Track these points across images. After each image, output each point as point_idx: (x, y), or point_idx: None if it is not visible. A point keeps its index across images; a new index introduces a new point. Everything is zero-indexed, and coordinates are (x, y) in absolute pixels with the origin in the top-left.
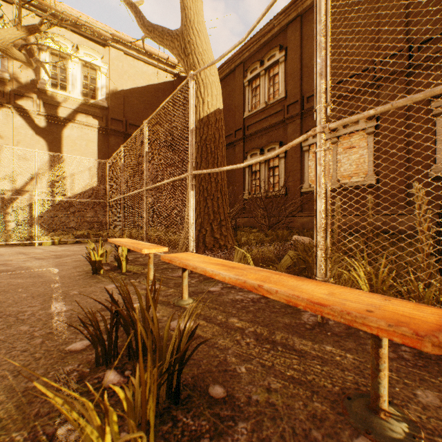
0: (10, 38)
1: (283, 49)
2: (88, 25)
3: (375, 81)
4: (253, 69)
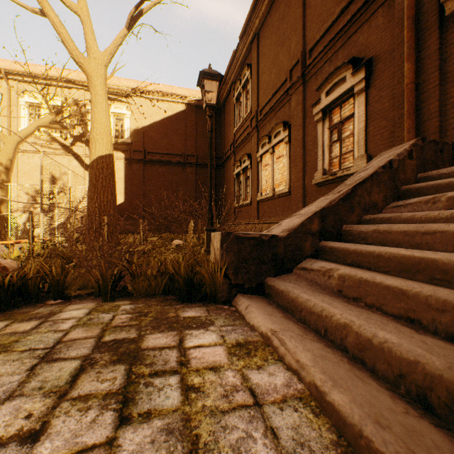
0: (48, 121)
1: (248, 67)
2: (114, 87)
3: (286, 91)
4: (237, 88)
